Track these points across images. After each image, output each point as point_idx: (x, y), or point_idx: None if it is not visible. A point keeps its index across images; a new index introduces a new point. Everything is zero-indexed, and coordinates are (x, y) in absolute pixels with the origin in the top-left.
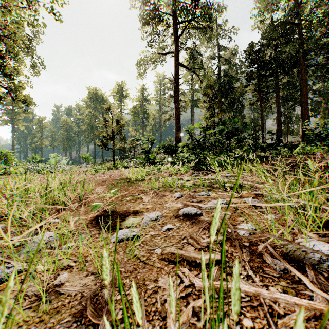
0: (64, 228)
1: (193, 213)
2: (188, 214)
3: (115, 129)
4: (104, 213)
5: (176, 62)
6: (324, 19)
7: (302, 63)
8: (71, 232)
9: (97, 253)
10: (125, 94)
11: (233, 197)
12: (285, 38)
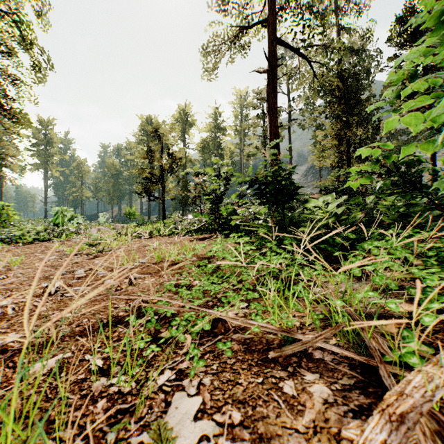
0: None
1: None
2: None
3: (166, 165)
4: None
5: (272, 35)
6: None
7: None
8: None
9: None
10: (190, 121)
11: None
12: None
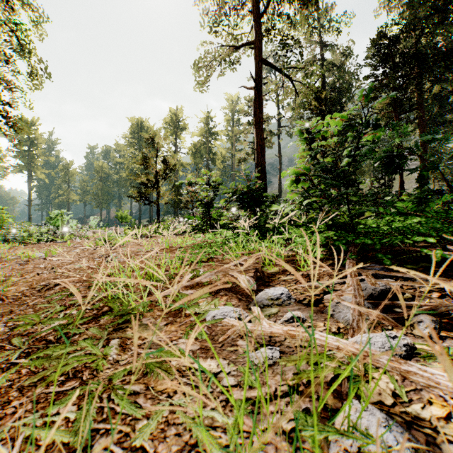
0: None
1: None
2: None
3: (161, 171)
4: None
5: (258, 56)
6: None
7: None
8: None
9: None
10: (182, 125)
11: None
12: (440, 15)
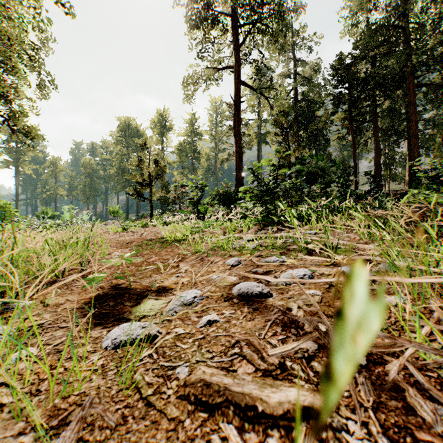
0: (33, 318)
1: (256, 291)
2: (248, 293)
3: (154, 172)
4: (111, 290)
5: (237, 79)
6: (440, 21)
7: (410, 81)
8: (42, 325)
9: (55, 379)
10: (168, 126)
11: (322, 264)
12: (386, 47)
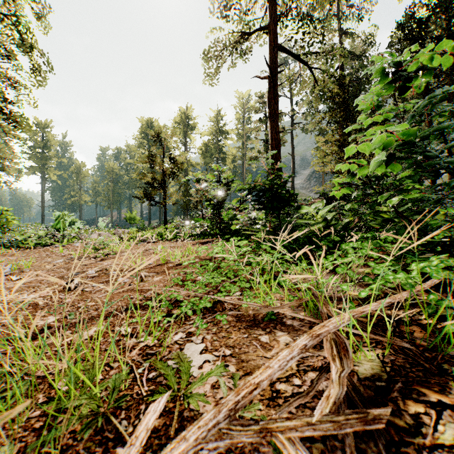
0: None
1: None
2: None
3: (168, 170)
4: None
5: (273, 42)
6: None
7: None
8: None
9: None
10: (192, 124)
11: None
12: None
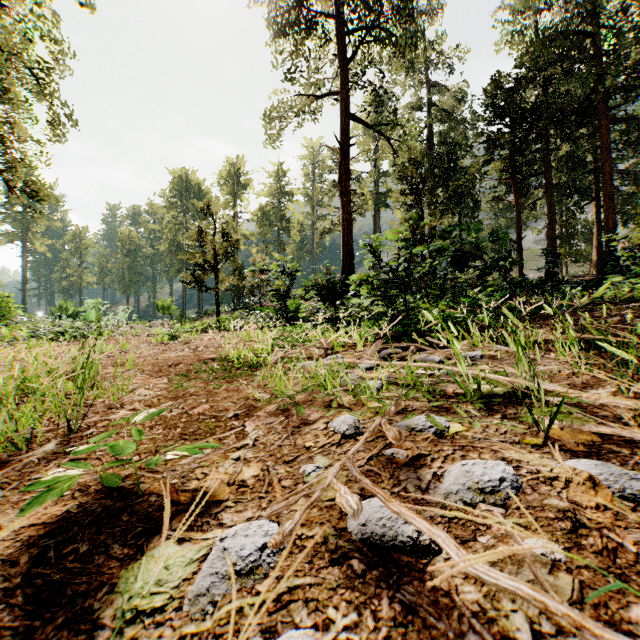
0: None
1: (403, 537)
2: (384, 539)
3: (221, 249)
4: (96, 500)
5: (344, 112)
6: None
7: (601, 115)
8: None
9: None
10: (244, 181)
11: (526, 442)
12: (565, 63)
